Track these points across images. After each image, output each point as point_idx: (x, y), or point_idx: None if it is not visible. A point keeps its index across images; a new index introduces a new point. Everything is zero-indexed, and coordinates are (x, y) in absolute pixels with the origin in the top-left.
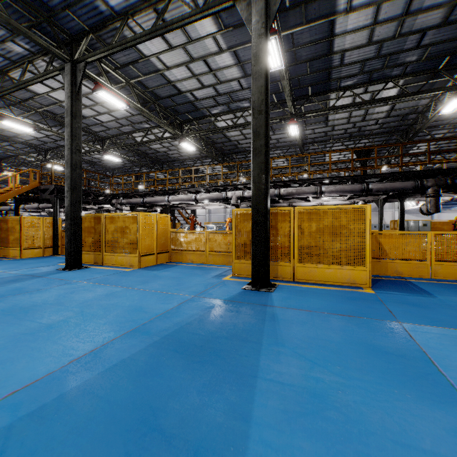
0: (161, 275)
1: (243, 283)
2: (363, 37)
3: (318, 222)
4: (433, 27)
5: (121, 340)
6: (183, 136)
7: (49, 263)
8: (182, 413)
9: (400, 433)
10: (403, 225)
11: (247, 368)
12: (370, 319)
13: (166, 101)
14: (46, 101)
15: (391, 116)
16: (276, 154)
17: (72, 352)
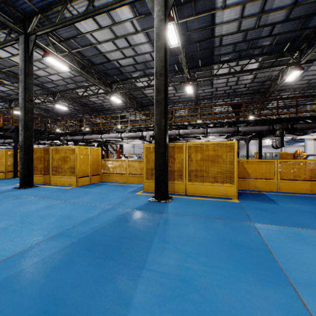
0: (92, 192)
1: (149, 196)
2: (234, 27)
3: (202, 153)
4: (279, 22)
5: (46, 242)
6: (112, 92)
7: (9, 183)
8: (78, 301)
9: (241, 309)
10: (261, 155)
11: (138, 261)
12: (233, 221)
13: (99, 67)
14: (8, 64)
15: (254, 82)
16: (179, 106)
17: (4, 253)
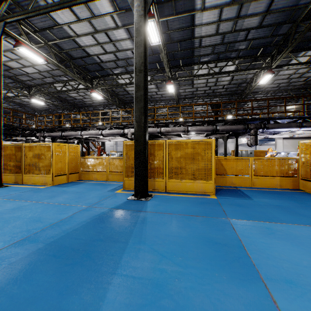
0: (68, 191)
1: (129, 194)
2: (213, 29)
3: (182, 151)
4: (253, 28)
5: (7, 250)
6: (93, 88)
7: None
8: None
9: None
10: (237, 153)
11: (110, 266)
12: (210, 217)
13: (78, 61)
14: None
15: (232, 84)
16: (161, 105)
17: None
